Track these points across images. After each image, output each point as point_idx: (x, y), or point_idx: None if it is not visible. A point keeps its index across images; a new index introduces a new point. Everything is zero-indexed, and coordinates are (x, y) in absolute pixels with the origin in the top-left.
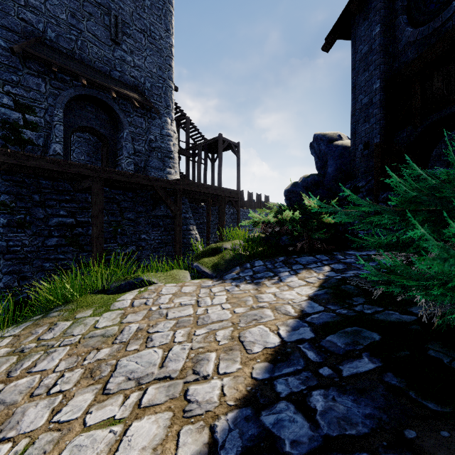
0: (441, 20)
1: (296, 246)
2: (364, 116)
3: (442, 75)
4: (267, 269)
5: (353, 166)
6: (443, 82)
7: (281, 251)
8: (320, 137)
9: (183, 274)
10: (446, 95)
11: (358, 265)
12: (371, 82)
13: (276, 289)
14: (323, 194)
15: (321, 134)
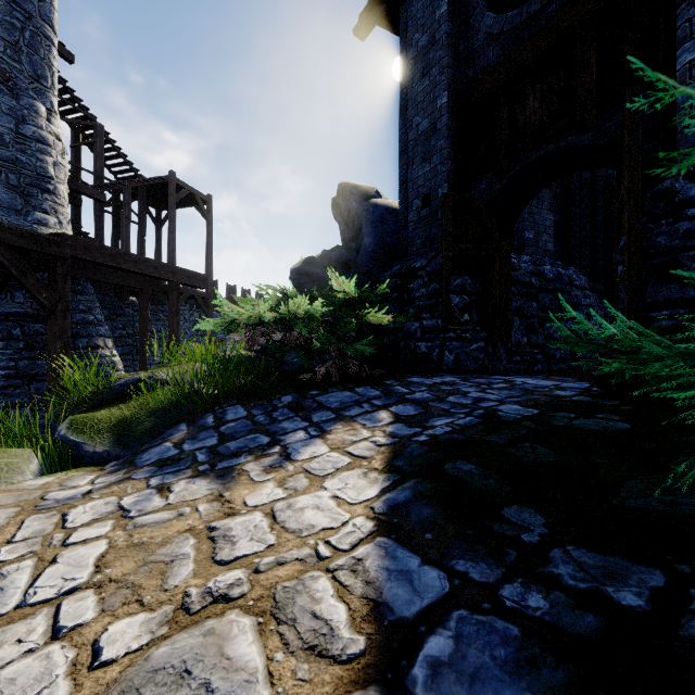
0: (541, 2)
1: (315, 371)
2: (422, 152)
3: (540, 92)
4: (255, 427)
5: (403, 237)
6: (541, 102)
7: (285, 382)
8: (350, 189)
9: (5, 462)
10: (547, 123)
11: (443, 405)
12: (434, 94)
13: (277, 490)
14: (358, 281)
15: (351, 184)
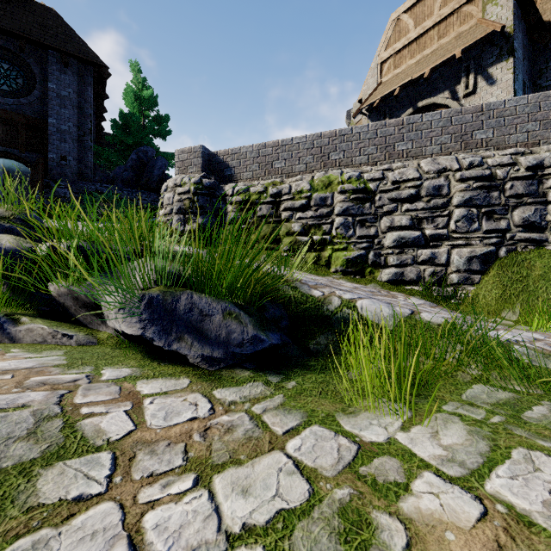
0: (4, 102)
1: None
2: None
3: (2, 129)
4: None
5: None
6: (3, 132)
7: None
8: None
9: None
10: (6, 141)
11: None
12: None
13: None
14: None
15: None
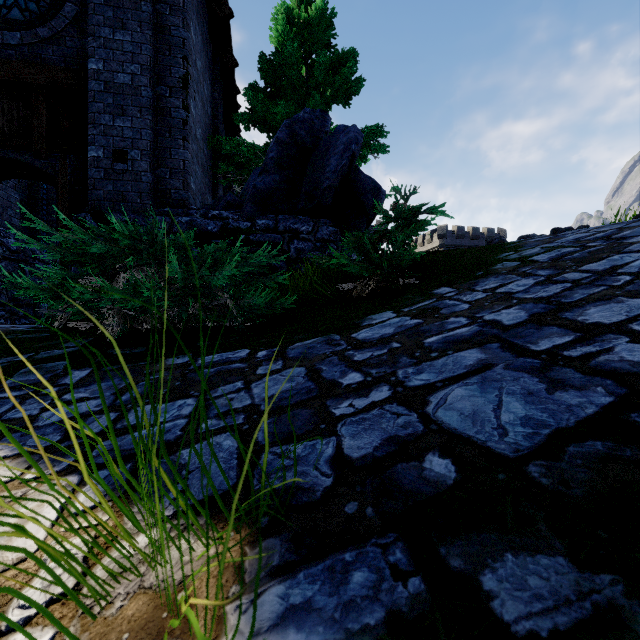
0: (3, 40)
1: None
2: None
3: (2, 106)
4: None
5: None
6: (3, 115)
7: None
8: None
9: None
10: (8, 134)
11: None
12: None
13: None
14: None
15: None
